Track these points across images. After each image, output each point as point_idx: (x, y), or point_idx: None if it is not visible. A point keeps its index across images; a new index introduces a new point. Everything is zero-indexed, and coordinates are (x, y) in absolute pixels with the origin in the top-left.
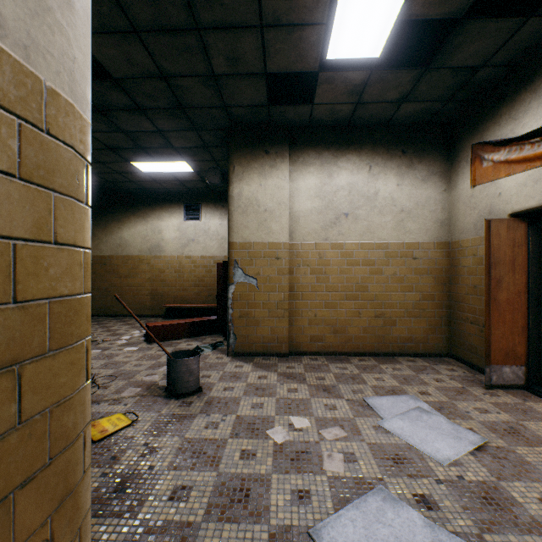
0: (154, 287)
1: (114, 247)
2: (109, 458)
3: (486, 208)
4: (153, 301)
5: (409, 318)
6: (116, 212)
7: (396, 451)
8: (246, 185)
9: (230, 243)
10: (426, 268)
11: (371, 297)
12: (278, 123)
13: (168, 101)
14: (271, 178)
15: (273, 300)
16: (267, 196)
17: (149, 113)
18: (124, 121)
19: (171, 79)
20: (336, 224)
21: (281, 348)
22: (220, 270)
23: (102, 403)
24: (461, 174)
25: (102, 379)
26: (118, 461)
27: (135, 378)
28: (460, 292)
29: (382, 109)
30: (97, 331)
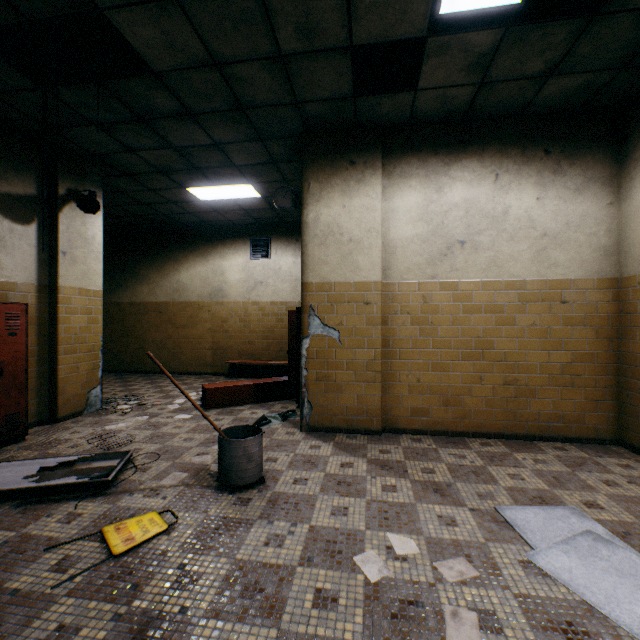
0: (216, 339)
1: (171, 292)
2: (129, 587)
3: None
4: (215, 356)
5: (555, 388)
6: (173, 250)
7: (567, 616)
8: (325, 207)
9: (304, 284)
10: (581, 315)
11: (498, 357)
12: (367, 122)
13: (223, 100)
14: (358, 196)
15: (360, 358)
16: (352, 221)
17: (202, 120)
18: (173, 133)
19: (226, 67)
20: (447, 256)
21: (371, 423)
22: (293, 319)
23: (135, 493)
24: (639, 177)
25: (142, 458)
26: (140, 594)
27: (182, 457)
28: (637, 351)
29: (517, 90)
30: (149, 392)
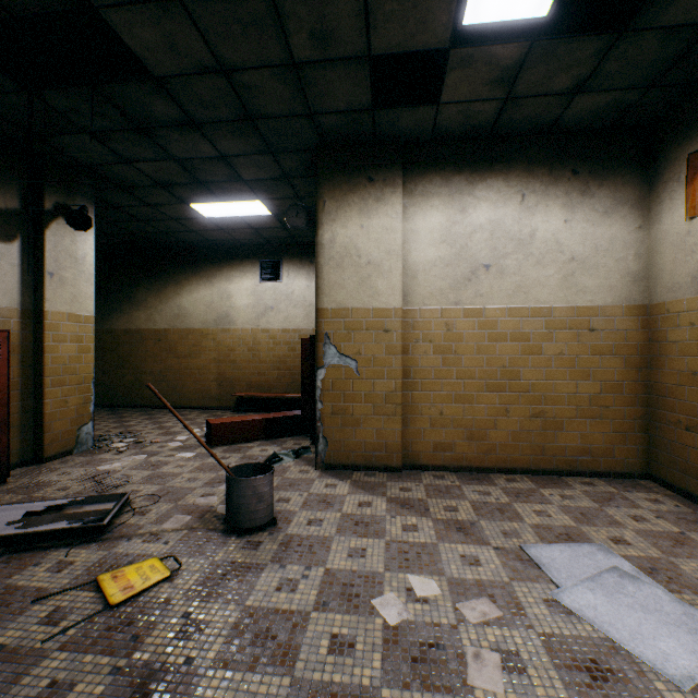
0: (221, 370)
1: (171, 318)
2: (128, 638)
3: None
4: (220, 388)
5: (583, 420)
6: (173, 272)
7: (591, 654)
8: (342, 227)
9: (319, 310)
10: (610, 344)
11: (524, 388)
12: (386, 136)
13: (231, 109)
14: (377, 216)
15: (379, 390)
16: (371, 243)
17: (207, 130)
18: (175, 143)
19: (233, 73)
20: (472, 281)
21: (391, 459)
22: (306, 348)
23: (133, 539)
24: (667, 200)
25: (141, 500)
26: (141, 646)
27: (185, 499)
28: (666, 381)
29: (543, 107)
30: (147, 428)
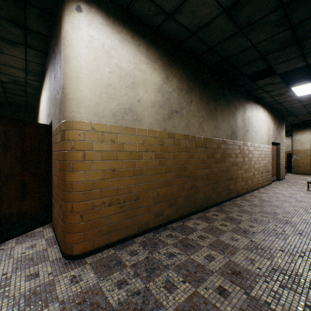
0: None
1: None
2: None
3: None
4: None
5: None
6: None
7: None
8: (296, 136)
9: (292, 149)
10: None
11: None
12: (306, 122)
13: None
14: (304, 135)
15: (304, 162)
16: (302, 139)
17: None
18: None
19: None
20: None
21: (307, 173)
22: (287, 155)
23: None
24: None
25: None
26: None
27: None
28: None
29: None
30: None
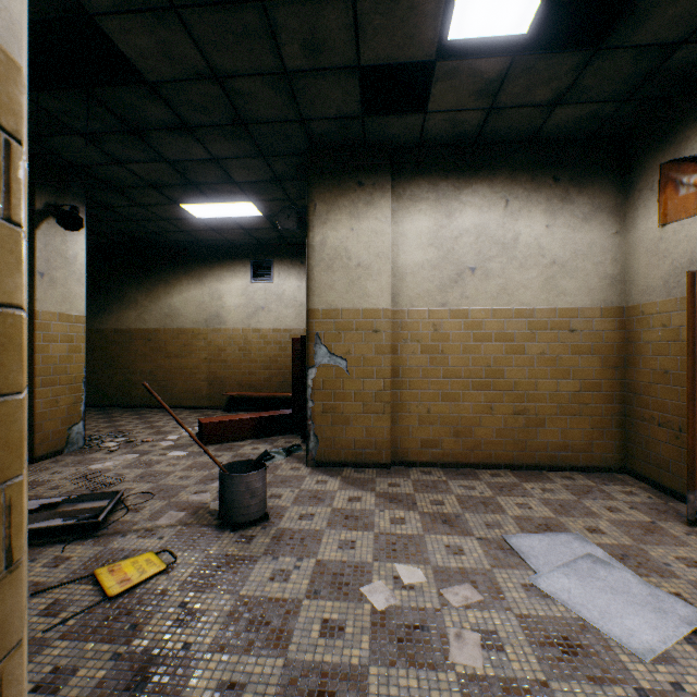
0: (212, 370)
1: (161, 318)
2: (127, 627)
3: (685, 256)
4: (211, 388)
5: (564, 417)
6: (164, 271)
7: (564, 632)
8: (332, 229)
9: (310, 310)
10: (589, 344)
11: (508, 386)
12: (376, 142)
13: (223, 114)
14: (366, 219)
15: (369, 389)
16: (360, 245)
17: (199, 134)
18: (167, 146)
19: (227, 80)
20: (458, 283)
21: (380, 456)
22: (297, 348)
23: (128, 535)
24: (642, 208)
25: (134, 498)
26: (140, 633)
27: (178, 496)
28: (641, 380)
29: (525, 117)
30: (137, 428)
